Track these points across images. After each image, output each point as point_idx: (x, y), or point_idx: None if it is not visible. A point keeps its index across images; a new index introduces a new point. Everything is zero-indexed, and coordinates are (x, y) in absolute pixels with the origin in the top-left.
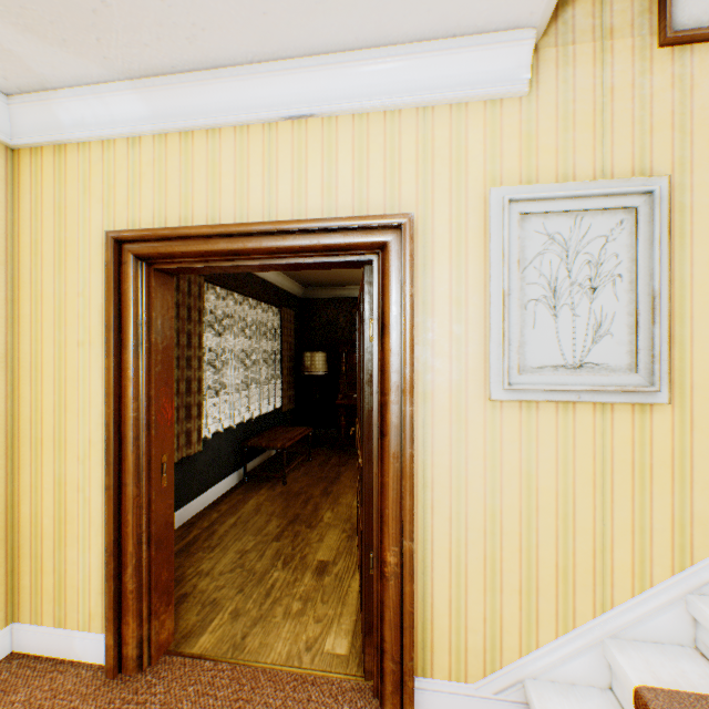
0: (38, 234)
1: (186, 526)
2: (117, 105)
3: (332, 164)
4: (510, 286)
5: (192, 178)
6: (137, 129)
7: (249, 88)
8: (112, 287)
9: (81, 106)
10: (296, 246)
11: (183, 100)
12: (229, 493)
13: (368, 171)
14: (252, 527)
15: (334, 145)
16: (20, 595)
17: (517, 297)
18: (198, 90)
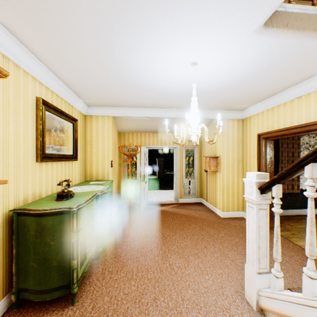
0: (246, 135)
1: (291, 215)
2: (258, 107)
3: (308, 107)
4: None
5: (273, 118)
6: (262, 110)
7: (284, 95)
8: (257, 145)
9: (252, 109)
10: (296, 131)
11: (270, 102)
12: (316, 214)
13: None
14: (316, 224)
15: (308, 101)
16: (243, 206)
17: None
18: (273, 99)
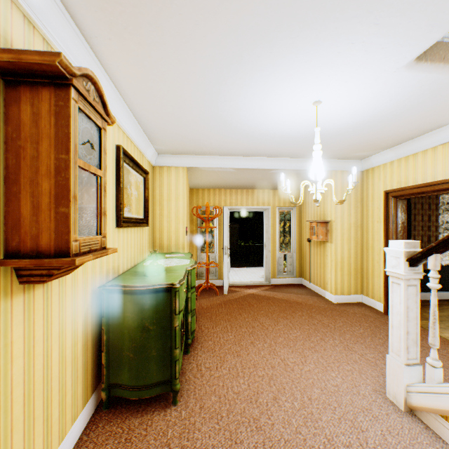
0: (367, 192)
1: (426, 300)
2: (386, 155)
3: None
4: None
5: (407, 170)
6: (391, 160)
7: (424, 140)
8: (384, 206)
9: (377, 158)
10: (441, 188)
11: (403, 149)
12: None
13: None
14: None
15: None
16: (363, 288)
17: None
18: (408, 145)
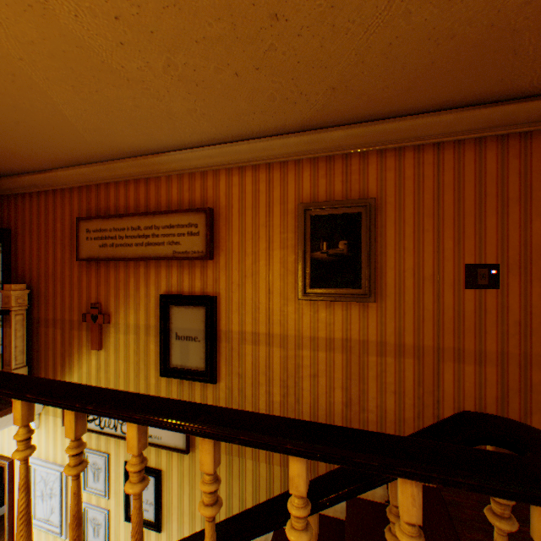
0: None
1: None
2: None
3: None
4: (33, 489)
5: None
6: None
7: None
8: None
9: None
10: None
11: None
12: None
13: (5, 438)
14: None
15: None
16: None
17: (34, 494)
18: None
